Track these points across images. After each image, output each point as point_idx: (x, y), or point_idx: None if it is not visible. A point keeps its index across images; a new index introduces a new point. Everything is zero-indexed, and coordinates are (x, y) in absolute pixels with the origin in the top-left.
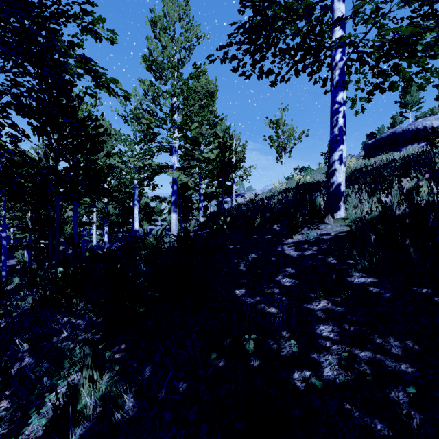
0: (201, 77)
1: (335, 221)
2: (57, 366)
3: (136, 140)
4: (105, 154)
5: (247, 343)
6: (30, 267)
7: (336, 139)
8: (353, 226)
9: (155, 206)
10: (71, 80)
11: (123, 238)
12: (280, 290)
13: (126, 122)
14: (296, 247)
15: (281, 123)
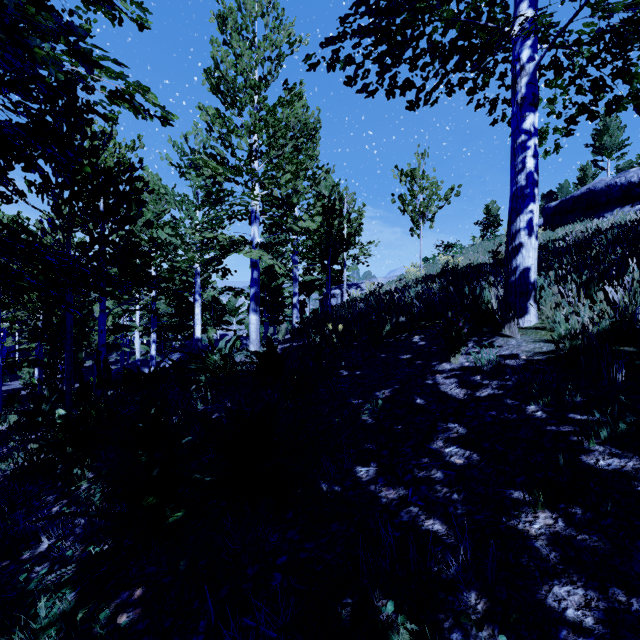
0: (295, 103)
1: (521, 332)
2: (7, 633)
3: (197, 203)
4: (146, 223)
5: (394, 635)
6: (40, 393)
7: (522, 194)
8: (567, 344)
9: (228, 301)
10: (90, 105)
11: (181, 348)
12: (445, 474)
13: (183, 175)
14: (460, 380)
15: (418, 176)
